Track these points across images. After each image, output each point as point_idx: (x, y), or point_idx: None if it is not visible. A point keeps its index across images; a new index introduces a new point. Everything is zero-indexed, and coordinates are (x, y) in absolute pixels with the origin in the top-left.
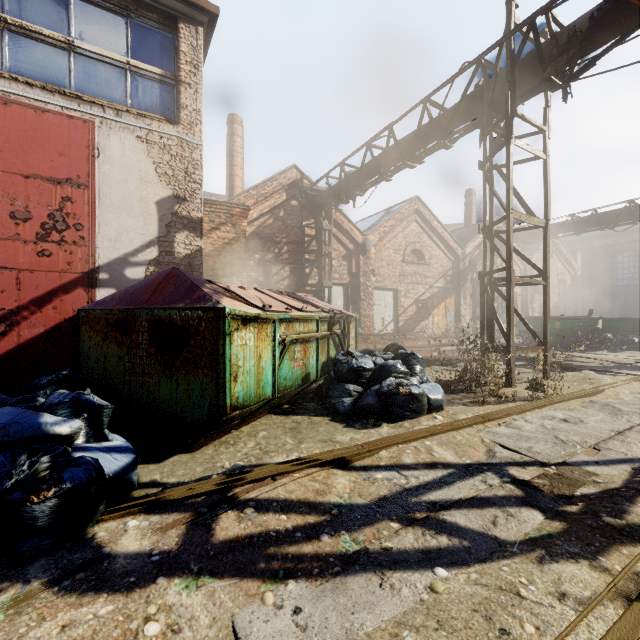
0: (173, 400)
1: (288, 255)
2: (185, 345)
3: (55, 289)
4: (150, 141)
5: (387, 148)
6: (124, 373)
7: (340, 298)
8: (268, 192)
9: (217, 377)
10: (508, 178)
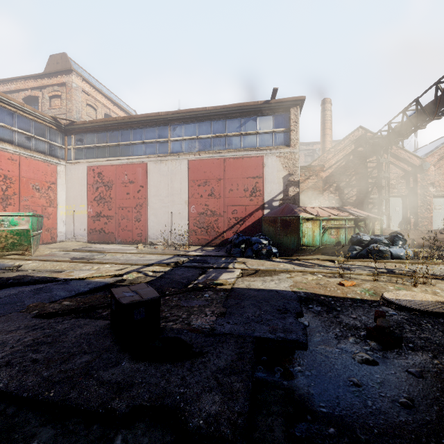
0: (286, 242)
1: (355, 182)
2: (290, 227)
3: (254, 211)
4: (280, 156)
5: (416, 112)
6: (274, 235)
7: (399, 205)
8: (341, 147)
9: (298, 235)
10: None
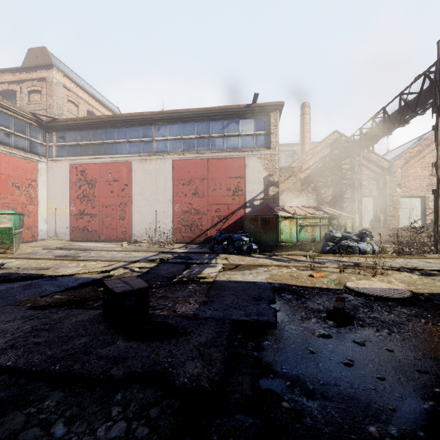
0: (266, 239)
1: (331, 182)
2: (269, 224)
3: (236, 209)
4: (261, 158)
5: (384, 119)
6: (254, 232)
7: (370, 205)
8: (318, 150)
9: (277, 233)
10: (437, 139)
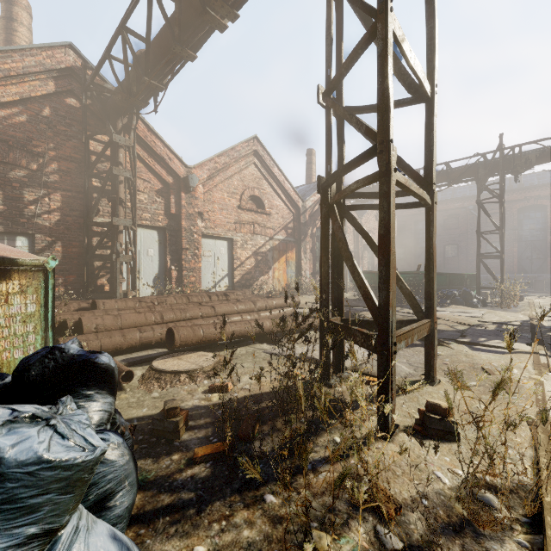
0: None
1: (59, 177)
2: None
3: None
4: None
5: None
6: None
7: (153, 245)
8: (13, 69)
9: None
10: None
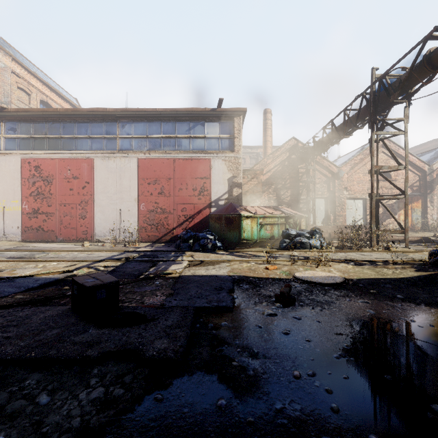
0: (230, 237)
1: (290, 184)
2: (232, 223)
3: (202, 209)
4: (225, 160)
5: (332, 130)
6: (219, 231)
7: (322, 205)
8: (278, 154)
9: (239, 231)
10: (371, 151)
